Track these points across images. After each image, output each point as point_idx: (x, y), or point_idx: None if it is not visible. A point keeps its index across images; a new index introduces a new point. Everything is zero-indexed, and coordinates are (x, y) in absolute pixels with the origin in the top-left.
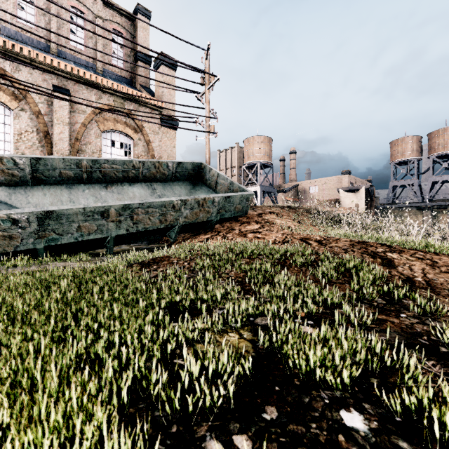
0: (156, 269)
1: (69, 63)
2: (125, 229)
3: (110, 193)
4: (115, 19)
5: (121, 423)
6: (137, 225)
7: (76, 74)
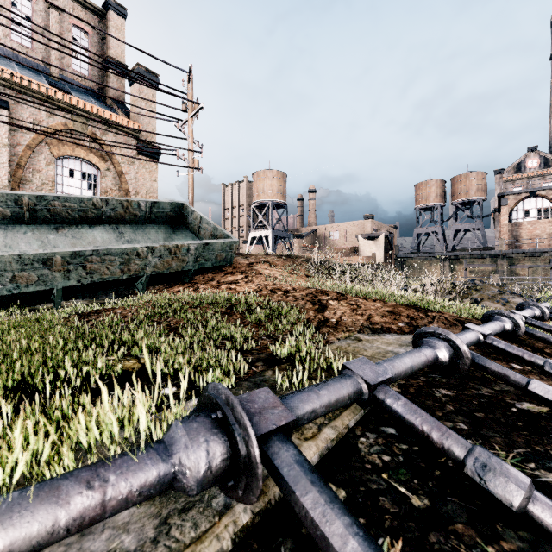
0: (94, 319)
1: (9, 64)
2: (76, 279)
3: (62, 236)
4: (77, 12)
5: (6, 401)
6: (92, 275)
7: (18, 82)
